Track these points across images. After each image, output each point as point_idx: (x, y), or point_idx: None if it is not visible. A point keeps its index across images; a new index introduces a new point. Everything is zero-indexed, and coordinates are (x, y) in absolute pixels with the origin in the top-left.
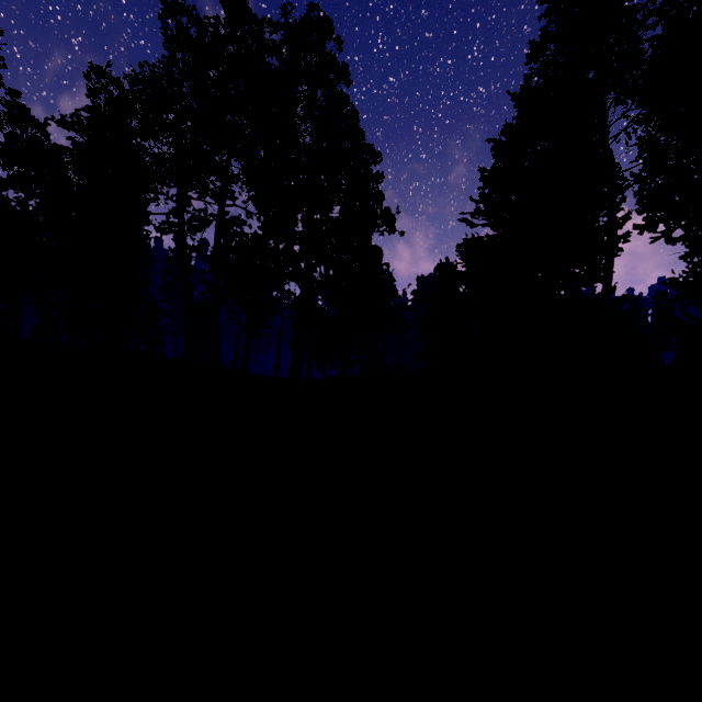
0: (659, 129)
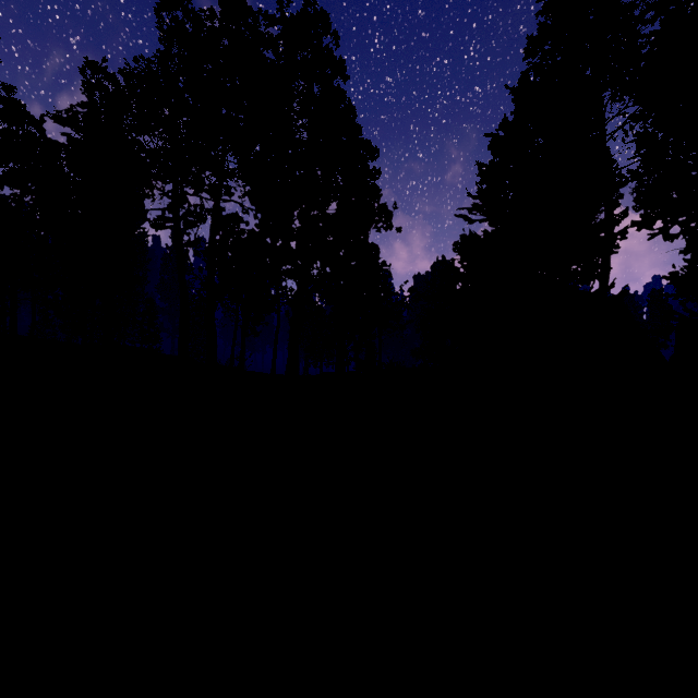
0: (657, 126)
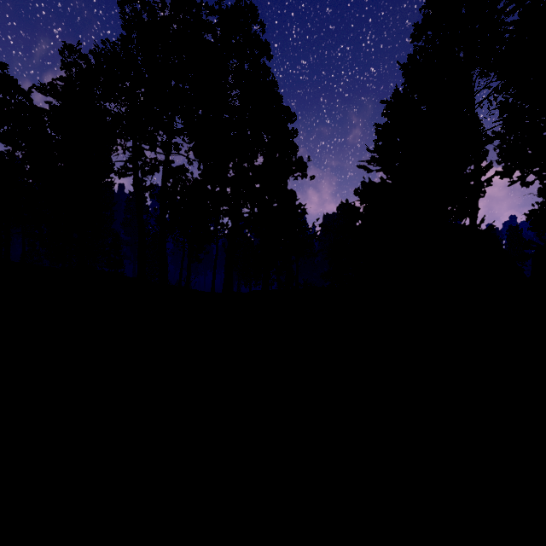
0: (516, 96)
